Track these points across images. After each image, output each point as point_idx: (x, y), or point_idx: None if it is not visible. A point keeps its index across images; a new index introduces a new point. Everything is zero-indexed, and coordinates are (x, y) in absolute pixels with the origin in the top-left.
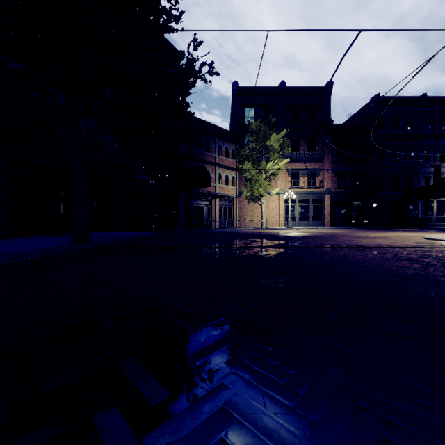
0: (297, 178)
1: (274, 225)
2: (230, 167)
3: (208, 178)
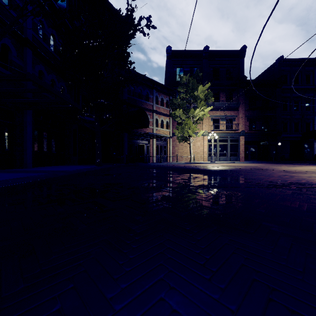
0: (217, 123)
1: (200, 160)
2: (165, 114)
3: (147, 120)
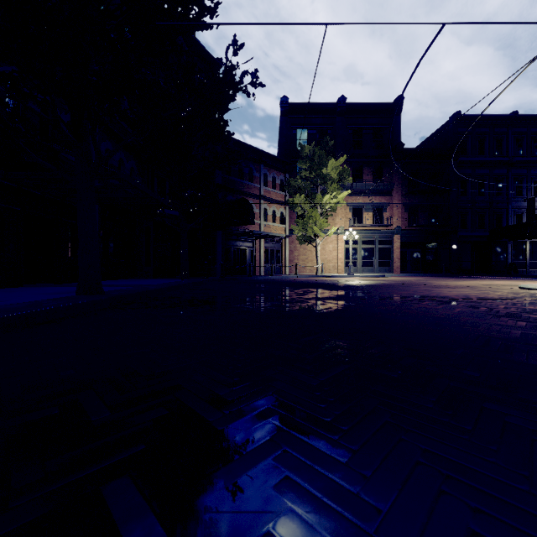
0: (359, 214)
1: (332, 272)
2: (278, 201)
3: (252, 214)
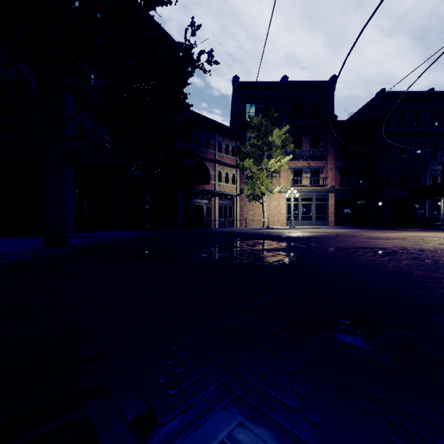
0: (299, 176)
1: (276, 225)
2: (230, 165)
3: (208, 175)
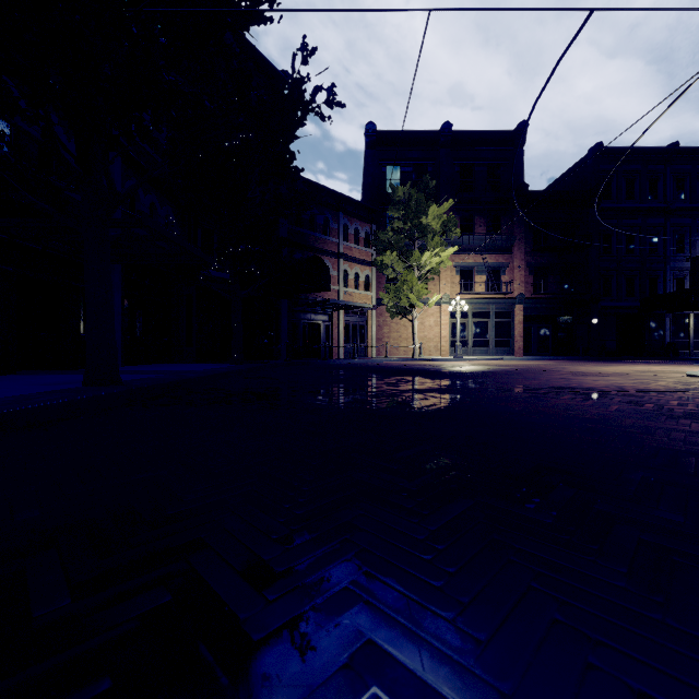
0: (470, 278)
1: (434, 354)
2: (362, 261)
3: (327, 277)
